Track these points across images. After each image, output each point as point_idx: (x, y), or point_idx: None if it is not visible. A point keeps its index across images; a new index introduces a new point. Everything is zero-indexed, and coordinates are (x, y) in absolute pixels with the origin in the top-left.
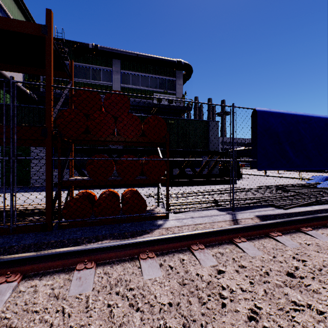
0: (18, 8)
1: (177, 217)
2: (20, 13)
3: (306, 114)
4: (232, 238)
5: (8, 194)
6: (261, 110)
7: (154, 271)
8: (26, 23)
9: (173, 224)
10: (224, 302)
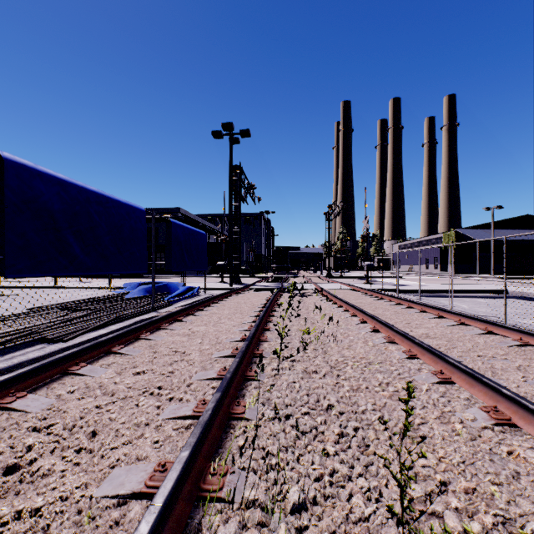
0: None
1: None
2: None
3: (101, 192)
4: None
5: None
6: (16, 160)
7: None
8: None
9: None
10: None
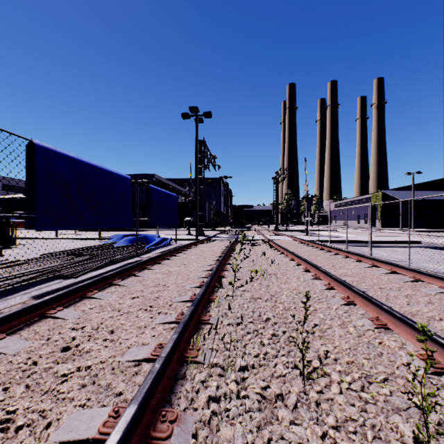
0: None
1: None
2: None
3: (100, 166)
4: None
5: None
6: (43, 146)
7: None
8: None
9: None
10: None
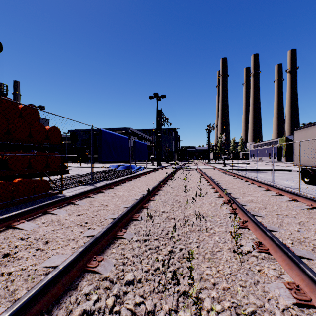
0: None
1: (65, 191)
2: None
3: (118, 134)
4: (109, 187)
5: None
6: (103, 130)
7: (98, 197)
8: None
9: (71, 193)
10: (122, 194)
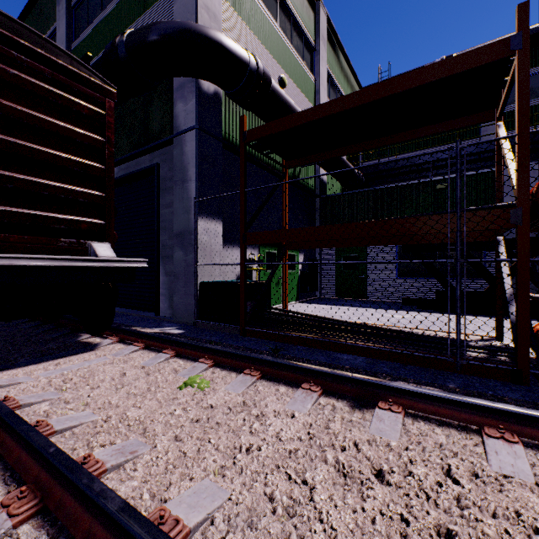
0: (341, 67)
1: None
2: (343, 72)
3: None
4: None
5: (454, 313)
6: None
7: None
8: (481, 49)
9: None
10: None
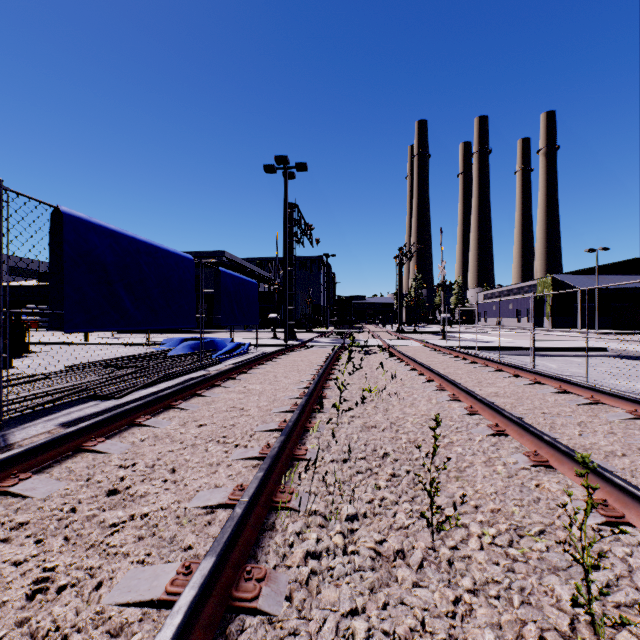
0: None
1: None
2: None
3: (151, 242)
4: None
5: None
6: (73, 214)
7: None
8: None
9: None
10: None
